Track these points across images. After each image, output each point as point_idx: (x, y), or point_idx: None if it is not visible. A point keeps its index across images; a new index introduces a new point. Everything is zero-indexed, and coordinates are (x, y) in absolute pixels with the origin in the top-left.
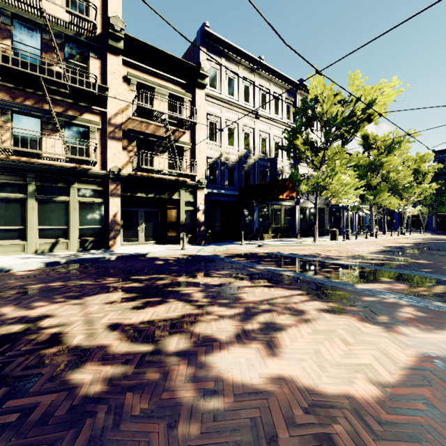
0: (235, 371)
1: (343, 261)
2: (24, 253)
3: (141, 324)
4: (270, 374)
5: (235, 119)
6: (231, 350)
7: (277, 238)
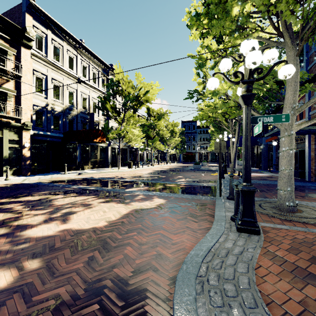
0: (39, 233)
1: (128, 179)
2: None
3: None
4: (59, 230)
5: (60, 79)
6: (39, 226)
7: (95, 168)
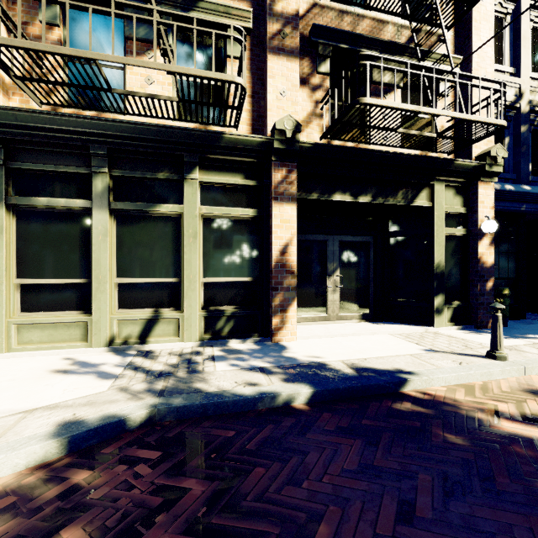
0: None
1: None
2: (85, 344)
3: None
4: None
5: None
6: None
7: None
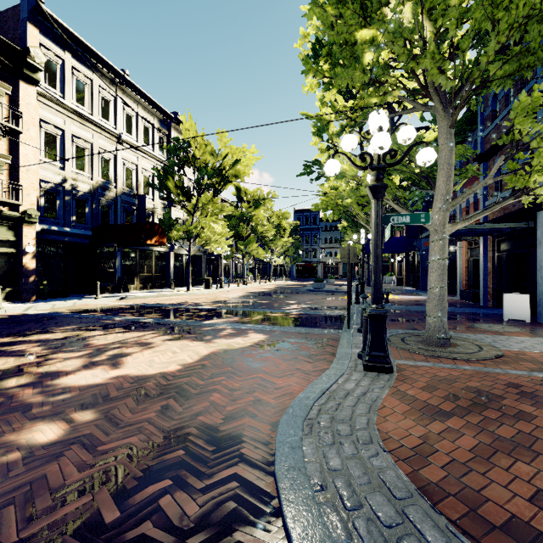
0: (81, 381)
1: (206, 306)
2: None
3: None
4: (111, 377)
5: (87, 137)
6: (78, 373)
7: (147, 289)
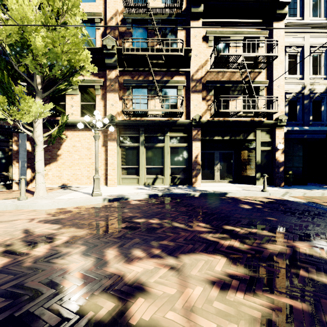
0: None
1: None
2: (138, 184)
3: None
4: None
5: (323, 42)
6: None
7: None
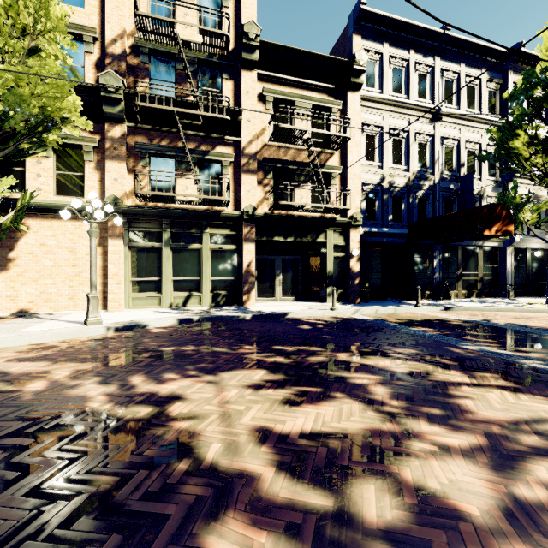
0: None
1: None
2: (160, 306)
3: (302, 438)
4: None
5: (403, 126)
6: None
7: (472, 297)
